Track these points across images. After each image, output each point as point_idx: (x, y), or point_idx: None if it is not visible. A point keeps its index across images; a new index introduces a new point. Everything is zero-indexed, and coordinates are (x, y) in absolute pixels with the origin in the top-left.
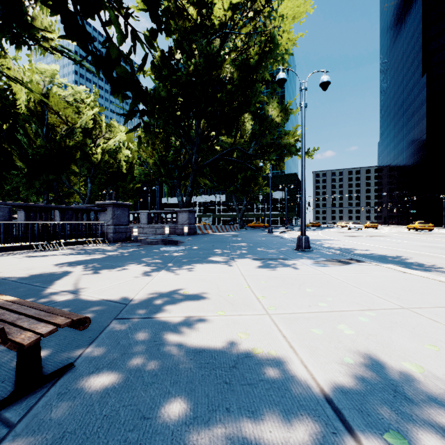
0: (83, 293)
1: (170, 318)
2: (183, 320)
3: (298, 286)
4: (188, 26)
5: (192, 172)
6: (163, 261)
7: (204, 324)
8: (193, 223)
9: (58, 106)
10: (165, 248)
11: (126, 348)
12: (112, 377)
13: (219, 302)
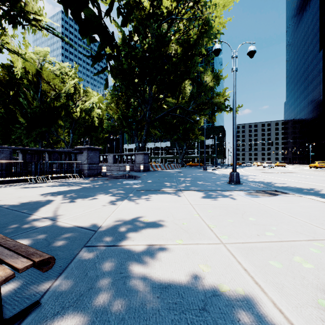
0: (60, 219)
1: (133, 246)
2: (145, 248)
3: (241, 215)
4: (144, 14)
5: (146, 124)
6: (126, 192)
7: (166, 253)
8: (147, 162)
9: (48, 77)
10: (126, 181)
11: (93, 280)
12: (77, 321)
13: (175, 230)
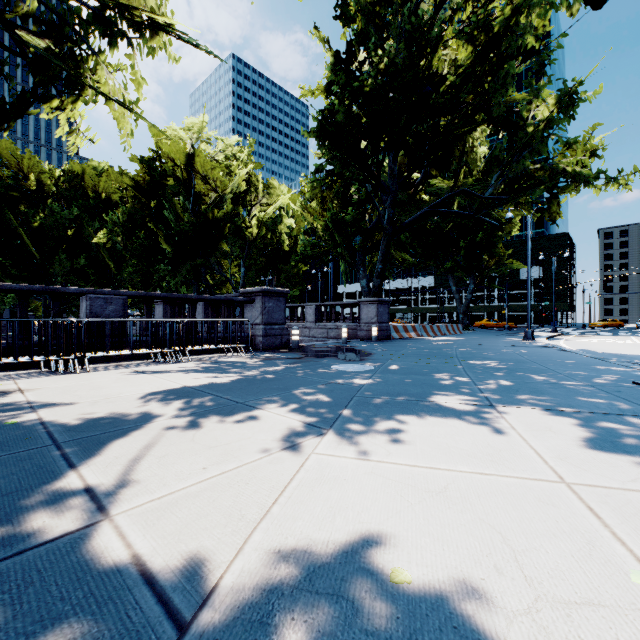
0: (118, 506)
1: None
2: None
3: None
4: None
5: (384, 238)
6: (334, 400)
7: None
8: (385, 321)
9: (205, 167)
10: (339, 366)
11: None
12: None
13: None
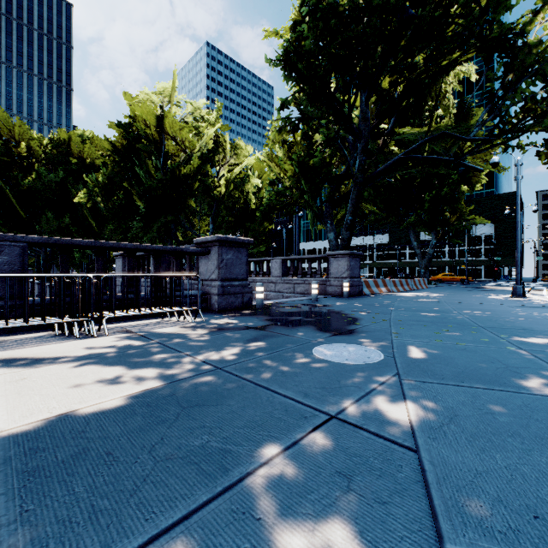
0: None
1: None
2: None
3: None
4: None
5: (355, 187)
6: None
7: None
8: (357, 276)
9: (174, 127)
10: (324, 349)
11: None
12: None
13: None
